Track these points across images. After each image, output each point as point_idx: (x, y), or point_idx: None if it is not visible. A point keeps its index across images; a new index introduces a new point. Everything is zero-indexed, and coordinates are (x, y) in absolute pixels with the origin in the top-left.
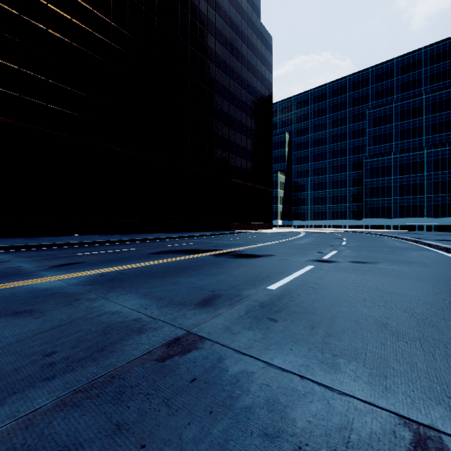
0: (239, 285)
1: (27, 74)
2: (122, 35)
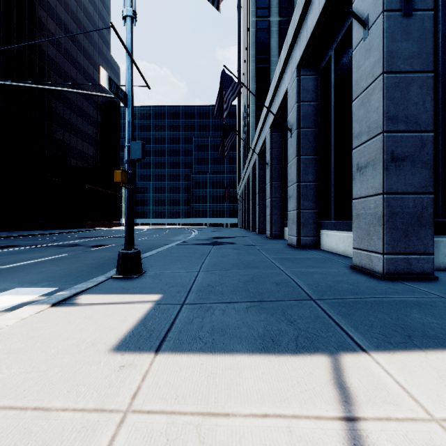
0: None
1: None
2: None
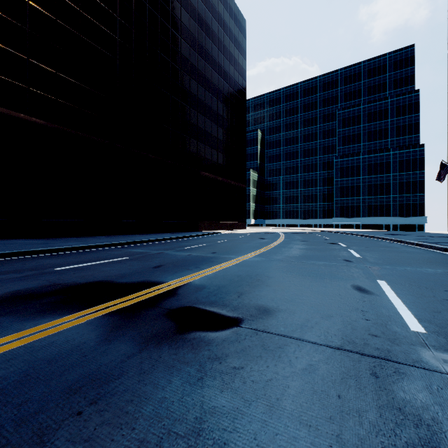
0: None
1: None
2: None
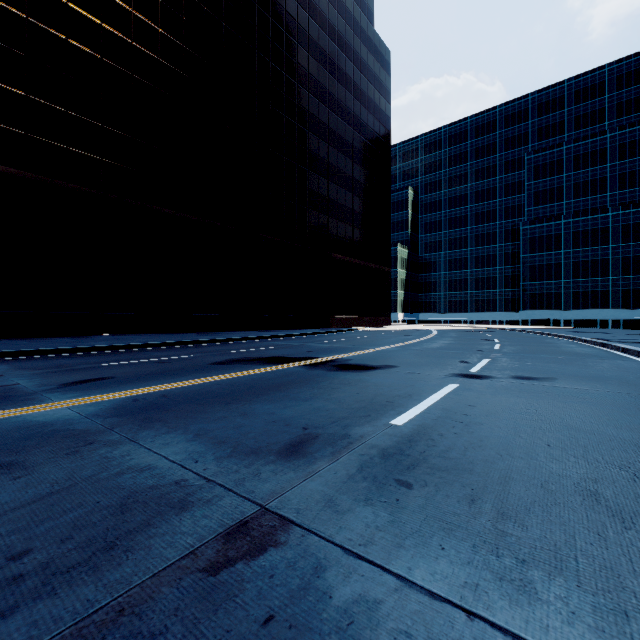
0: (345, 417)
1: (38, 103)
2: (175, 47)
